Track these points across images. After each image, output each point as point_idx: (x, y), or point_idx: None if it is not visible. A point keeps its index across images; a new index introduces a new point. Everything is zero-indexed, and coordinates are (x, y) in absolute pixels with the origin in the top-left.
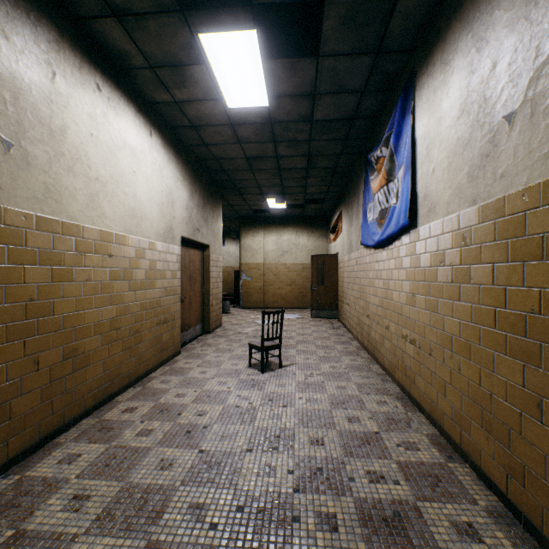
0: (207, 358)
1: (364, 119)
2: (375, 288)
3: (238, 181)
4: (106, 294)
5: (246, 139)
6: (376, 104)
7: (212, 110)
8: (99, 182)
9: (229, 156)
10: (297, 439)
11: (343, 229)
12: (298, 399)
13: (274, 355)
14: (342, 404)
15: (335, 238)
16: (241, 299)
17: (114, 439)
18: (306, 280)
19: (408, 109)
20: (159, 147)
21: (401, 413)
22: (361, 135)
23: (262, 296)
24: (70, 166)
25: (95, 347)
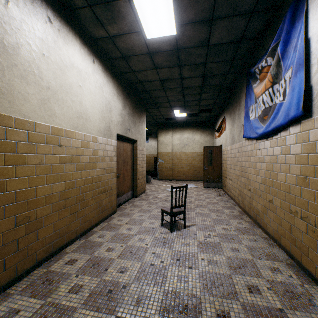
0: (133, 216)
1: (250, 40)
2: (257, 169)
3: (155, 98)
4: (56, 174)
5: (160, 65)
6: (261, 24)
7: (135, 41)
8: (50, 90)
9: (149, 79)
10: (204, 311)
11: (226, 128)
12: (201, 260)
13: (179, 218)
14: (239, 269)
15: (219, 134)
16: (158, 174)
17: (50, 294)
18: (199, 163)
19: (299, 15)
20: (100, 71)
21: (298, 285)
22: (245, 56)
23: (170, 172)
24: (23, 76)
25: (46, 214)
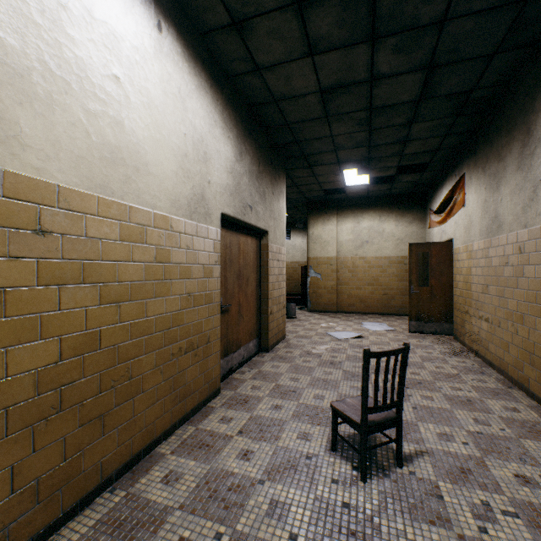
0: (257, 409)
1: None
2: None
3: (307, 142)
4: (27, 316)
5: (323, 41)
6: None
7: None
8: None
9: (294, 91)
10: None
11: (469, 201)
12: None
13: (382, 433)
14: None
15: (445, 218)
16: (308, 301)
17: None
18: (393, 279)
19: None
20: (179, 58)
21: None
22: None
23: (334, 297)
24: None
25: None
